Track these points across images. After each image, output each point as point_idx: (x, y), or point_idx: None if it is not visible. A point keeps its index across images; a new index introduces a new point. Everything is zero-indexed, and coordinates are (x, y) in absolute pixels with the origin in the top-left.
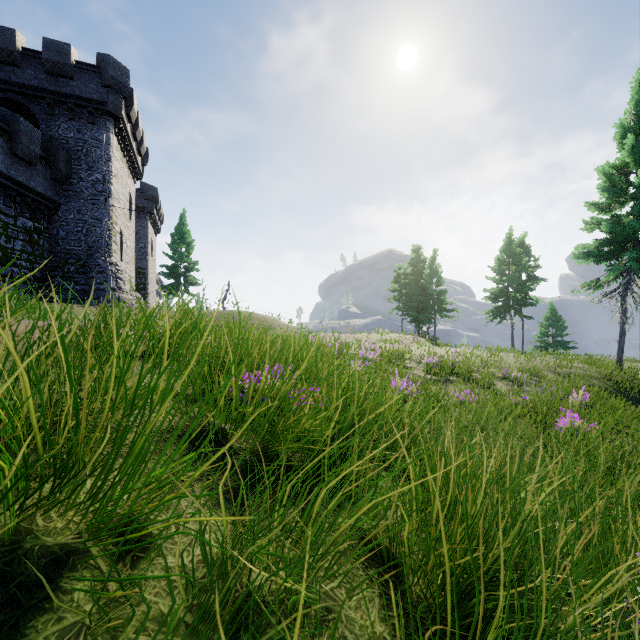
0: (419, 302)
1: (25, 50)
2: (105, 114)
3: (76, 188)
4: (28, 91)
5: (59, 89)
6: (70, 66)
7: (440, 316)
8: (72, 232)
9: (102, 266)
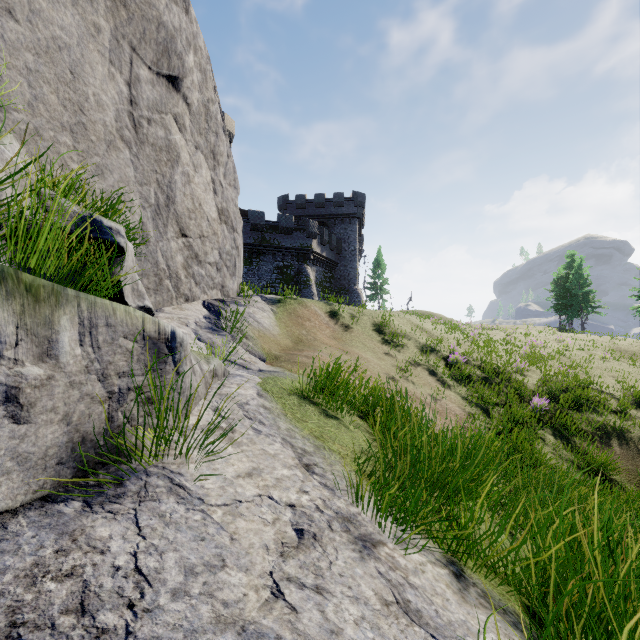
0: (566, 301)
1: (326, 199)
2: (355, 218)
3: (344, 255)
4: (327, 217)
5: (338, 213)
6: (343, 202)
7: (587, 312)
8: (342, 275)
9: (355, 290)
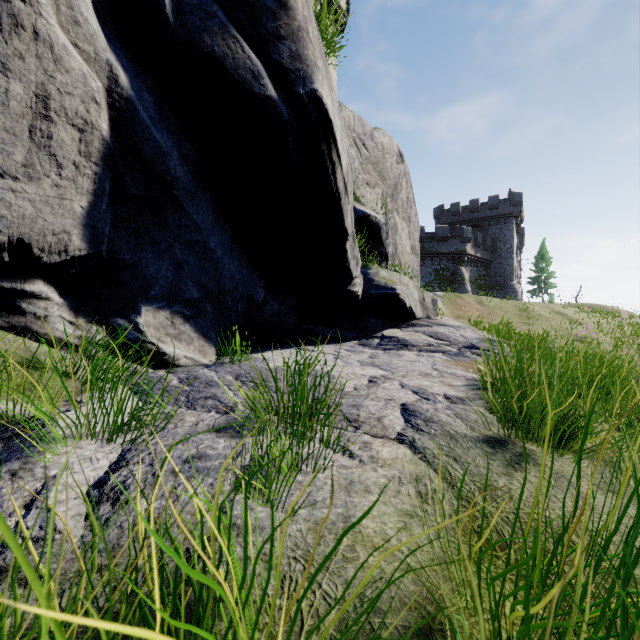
0: None
1: (480, 204)
2: (511, 217)
3: (499, 253)
4: (481, 220)
5: (493, 214)
6: (498, 204)
7: None
8: (497, 272)
9: (511, 286)
